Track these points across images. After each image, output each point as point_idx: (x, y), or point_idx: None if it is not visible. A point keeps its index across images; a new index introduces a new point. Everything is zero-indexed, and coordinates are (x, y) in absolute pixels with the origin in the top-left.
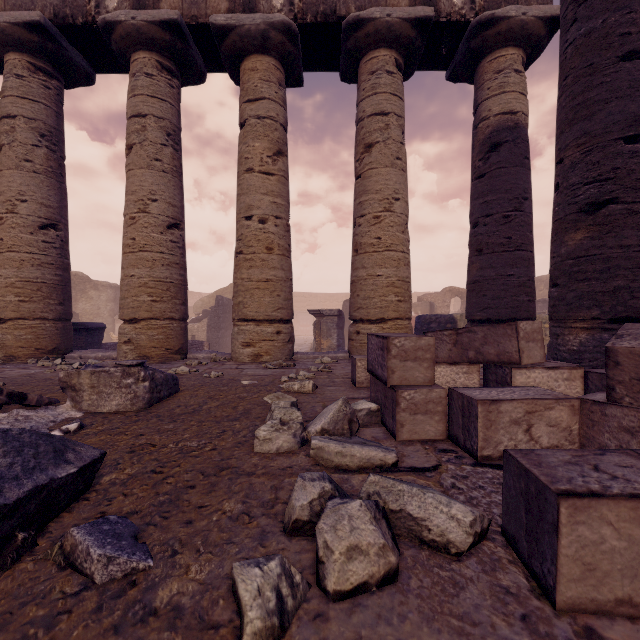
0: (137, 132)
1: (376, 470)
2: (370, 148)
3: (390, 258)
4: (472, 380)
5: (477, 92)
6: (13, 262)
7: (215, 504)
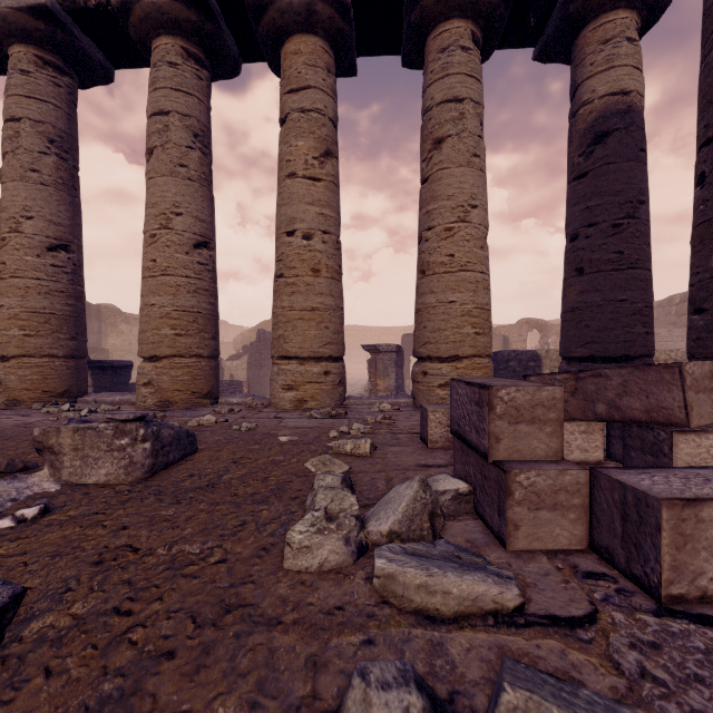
0: (158, 133)
1: (488, 621)
2: (440, 144)
3: (466, 280)
4: (593, 442)
5: (576, 70)
6: (17, 290)
7: (199, 709)
